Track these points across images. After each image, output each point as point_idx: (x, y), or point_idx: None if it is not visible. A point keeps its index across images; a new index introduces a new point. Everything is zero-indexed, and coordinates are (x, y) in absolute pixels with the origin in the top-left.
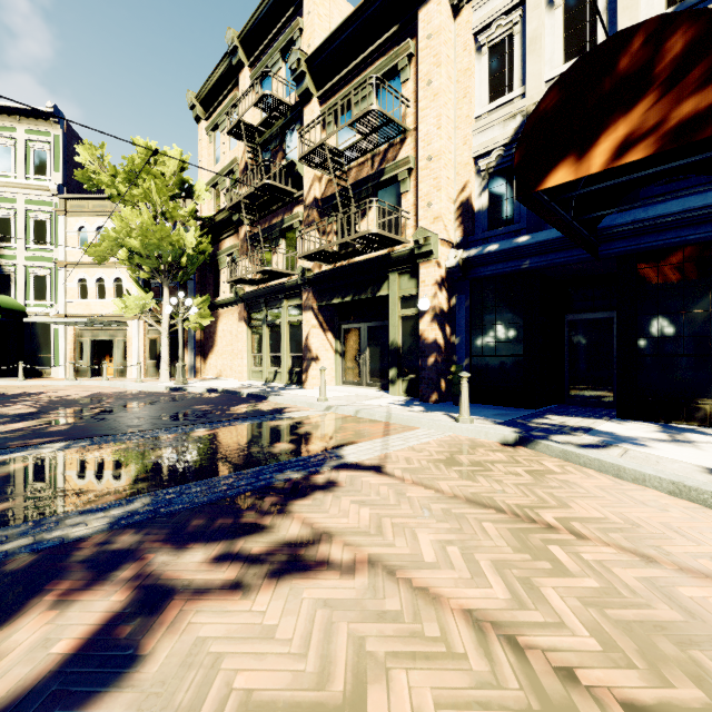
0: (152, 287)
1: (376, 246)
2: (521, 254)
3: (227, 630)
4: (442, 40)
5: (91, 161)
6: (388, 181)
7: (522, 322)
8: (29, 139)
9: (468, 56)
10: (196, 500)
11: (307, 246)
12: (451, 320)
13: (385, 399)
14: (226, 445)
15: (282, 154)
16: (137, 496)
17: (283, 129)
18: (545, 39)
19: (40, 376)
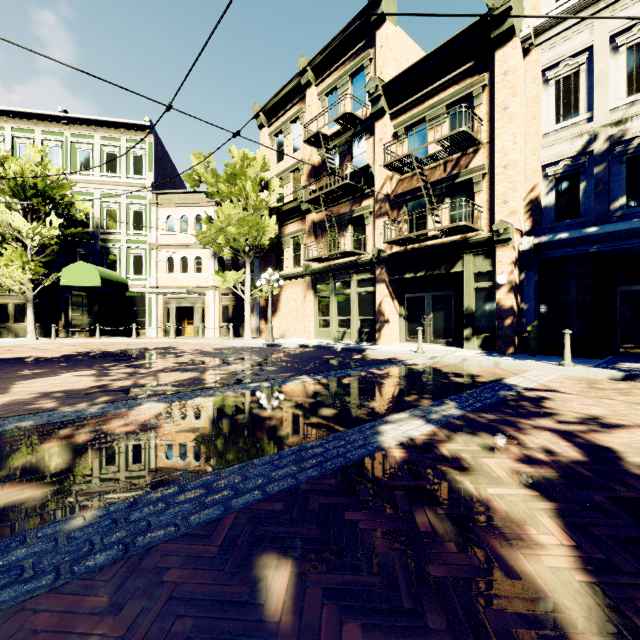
0: (226, 264)
1: (453, 233)
2: (589, 241)
3: (627, 441)
4: (517, 76)
5: (200, 167)
6: (461, 182)
7: (588, 292)
8: (129, 147)
9: (537, 87)
10: (480, 402)
11: (387, 233)
12: (520, 291)
13: (465, 352)
14: (418, 378)
15: (350, 157)
16: (440, 400)
17: (351, 137)
18: (609, 77)
19: (138, 335)
